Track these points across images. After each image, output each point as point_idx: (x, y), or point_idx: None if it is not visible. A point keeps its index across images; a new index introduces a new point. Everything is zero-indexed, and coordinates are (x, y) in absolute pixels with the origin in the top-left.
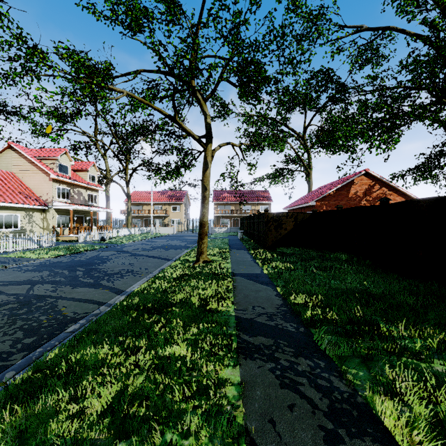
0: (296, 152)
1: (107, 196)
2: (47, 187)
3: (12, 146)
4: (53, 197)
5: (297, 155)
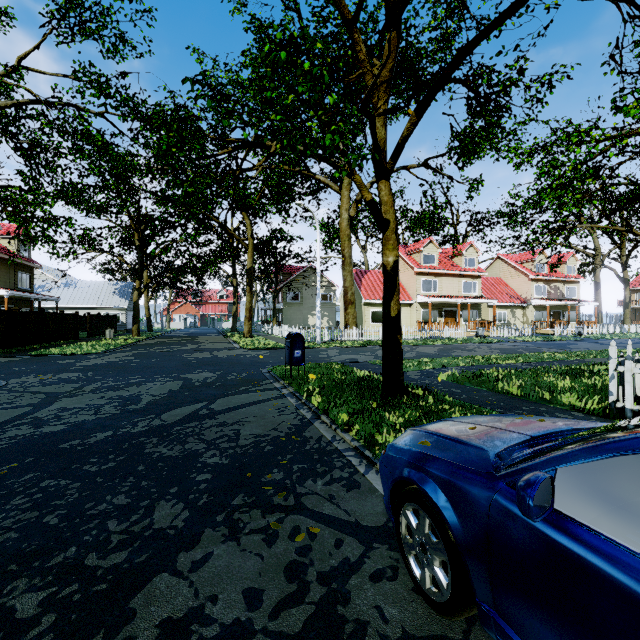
0: None
1: (596, 283)
2: (526, 287)
3: (499, 257)
4: (531, 295)
5: None
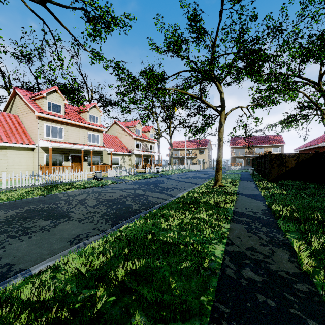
0: (310, 98)
1: (158, 145)
2: (131, 143)
3: (116, 122)
4: (133, 148)
5: (310, 102)
